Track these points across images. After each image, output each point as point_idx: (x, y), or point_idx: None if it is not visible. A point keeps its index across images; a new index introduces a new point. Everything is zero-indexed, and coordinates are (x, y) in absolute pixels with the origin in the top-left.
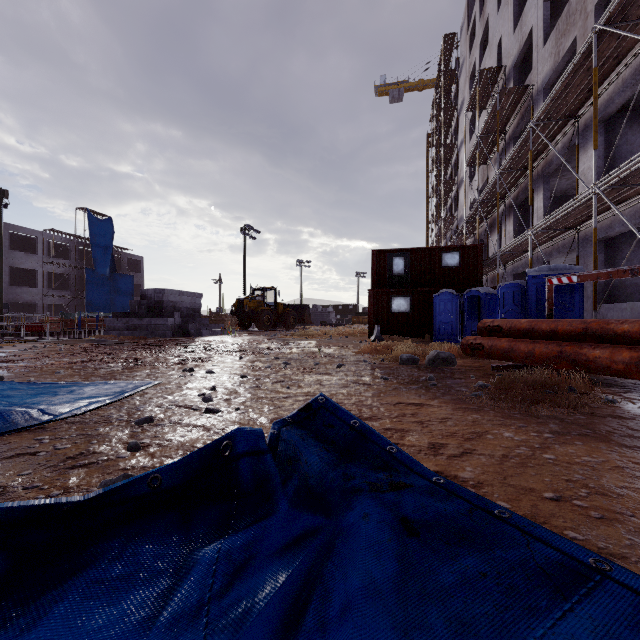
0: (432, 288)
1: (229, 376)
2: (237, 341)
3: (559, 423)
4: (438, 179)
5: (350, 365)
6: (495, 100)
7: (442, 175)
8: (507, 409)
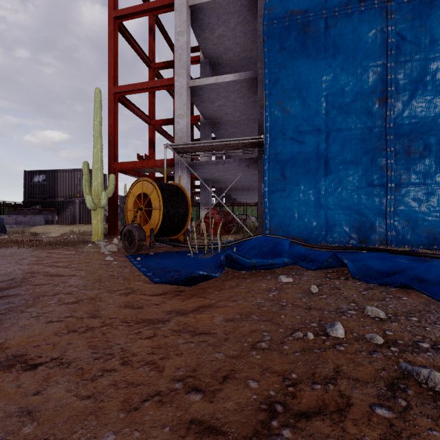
0: None
1: None
2: None
3: None
4: None
5: None
6: None
7: None
8: None
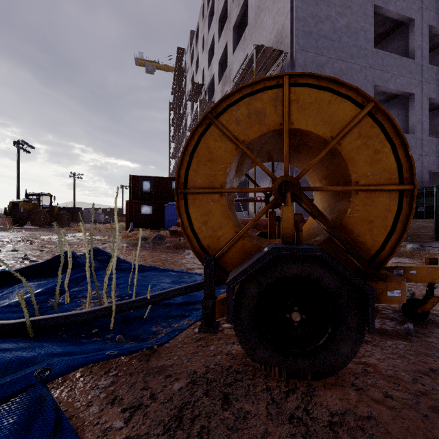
0: (165, 201)
1: (31, 251)
2: (18, 235)
3: (183, 252)
4: (175, 133)
5: (110, 243)
6: (198, 104)
7: (177, 131)
8: (170, 251)
